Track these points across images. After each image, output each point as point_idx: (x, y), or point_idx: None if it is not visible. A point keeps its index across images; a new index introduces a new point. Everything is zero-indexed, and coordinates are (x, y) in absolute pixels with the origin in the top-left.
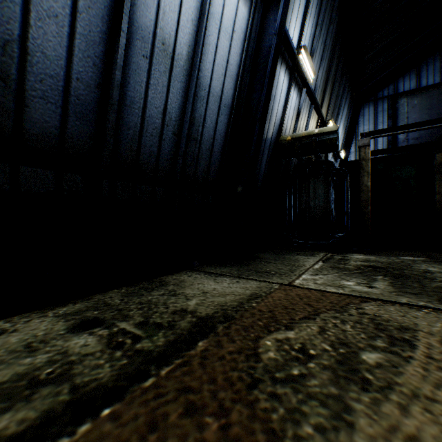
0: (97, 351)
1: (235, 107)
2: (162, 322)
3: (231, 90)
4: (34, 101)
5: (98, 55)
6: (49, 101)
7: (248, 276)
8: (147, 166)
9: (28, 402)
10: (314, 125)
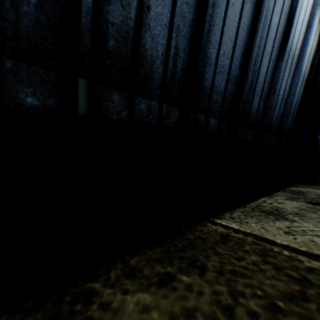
0: None
1: (307, 79)
2: None
3: (307, 68)
4: (254, 96)
5: (273, 67)
6: (257, 95)
7: None
8: (272, 123)
9: None
10: None
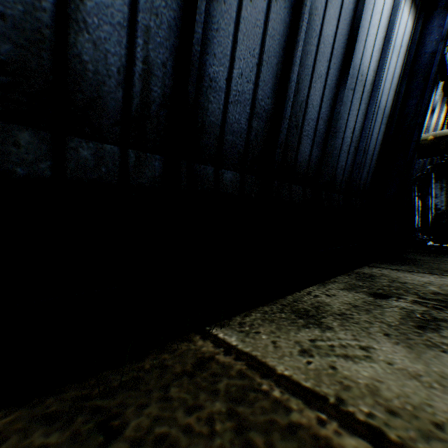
0: (426, 310)
1: (390, 115)
2: (438, 299)
3: (390, 100)
4: (303, 138)
5: (331, 97)
6: (308, 137)
7: (441, 273)
8: (338, 177)
9: (445, 328)
10: (441, 118)
